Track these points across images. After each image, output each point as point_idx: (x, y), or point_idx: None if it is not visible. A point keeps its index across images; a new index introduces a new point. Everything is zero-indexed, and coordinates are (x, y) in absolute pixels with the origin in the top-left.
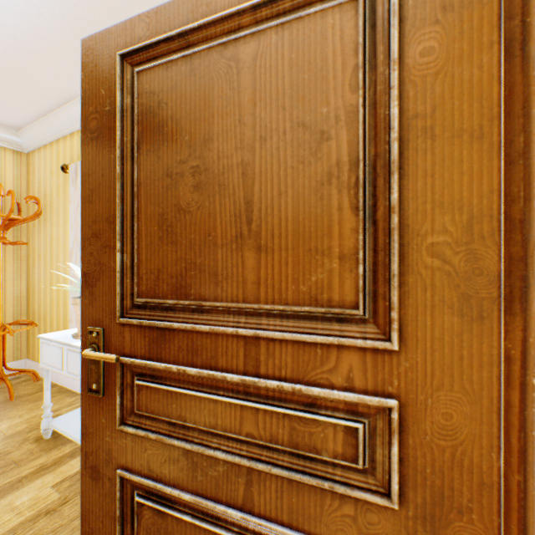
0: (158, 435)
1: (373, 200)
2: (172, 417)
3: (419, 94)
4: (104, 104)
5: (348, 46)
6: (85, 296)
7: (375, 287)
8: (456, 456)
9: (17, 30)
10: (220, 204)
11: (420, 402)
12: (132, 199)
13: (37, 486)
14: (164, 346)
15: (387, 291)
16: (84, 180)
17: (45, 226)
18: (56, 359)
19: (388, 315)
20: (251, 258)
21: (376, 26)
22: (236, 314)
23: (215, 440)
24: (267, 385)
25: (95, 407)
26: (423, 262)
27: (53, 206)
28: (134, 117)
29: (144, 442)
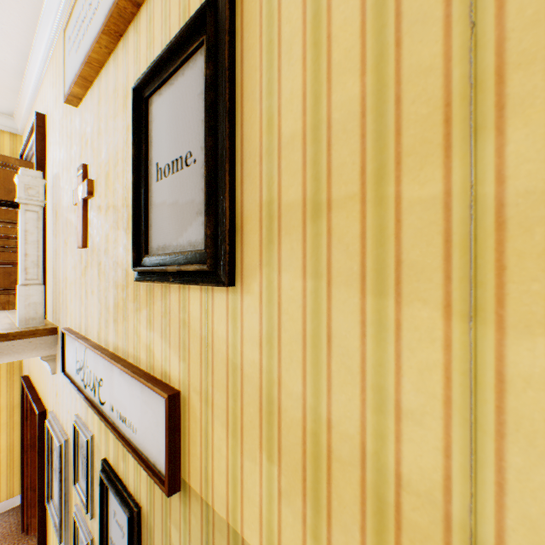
0: None
1: None
2: None
3: None
4: None
5: None
6: None
7: None
8: None
9: None
10: None
11: None
12: None
13: None
14: None
15: None
16: None
17: None
18: None
19: None
20: None
21: None
22: None
23: None
24: None
25: None
26: None
27: None
28: None
29: None
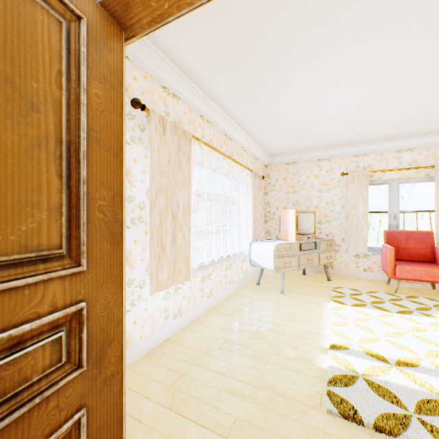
0: None
1: (69, 171)
2: None
3: (95, 117)
4: None
5: (55, 50)
6: None
7: (71, 232)
8: (110, 316)
9: None
10: None
11: (96, 296)
12: None
13: None
14: None
15: (79, 234)
16: None
17: None
18: None
19: (79, 249)
20: None
21: (72, 53)
22: None
23: None
24: None
25: None
26: (97, 216)
27: None
28: None
29: None
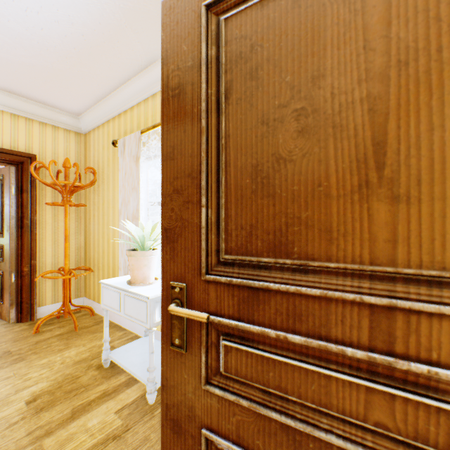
0: (250, 402)
1: None
2: (268, 386)
3: None
4: (186, 60)
5: None
6: (165, 251)
7: None
8: None
9: (84, 28)
10: (334, 149)
11: None
12: (216, 152)
13: (103, 411)
14: (256, 307)
15: None
16: (165, 137)
17: (98, 192)
18: (114, 302)
19: None
20: (382, 211)
21: None
22: (355, 277)
23: (324, 421)
24: (409, 369)
25: (176, 361)
26: None
27: (104, 175)
28: (218, 68)
29: (231, 406)
